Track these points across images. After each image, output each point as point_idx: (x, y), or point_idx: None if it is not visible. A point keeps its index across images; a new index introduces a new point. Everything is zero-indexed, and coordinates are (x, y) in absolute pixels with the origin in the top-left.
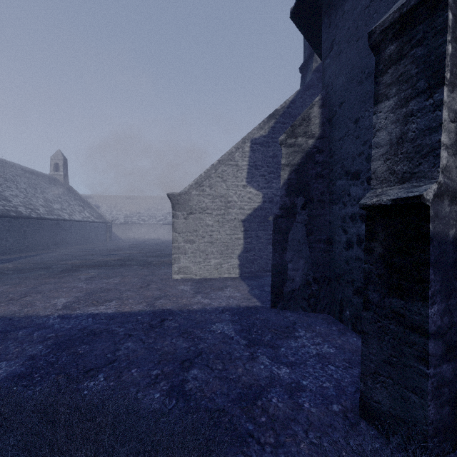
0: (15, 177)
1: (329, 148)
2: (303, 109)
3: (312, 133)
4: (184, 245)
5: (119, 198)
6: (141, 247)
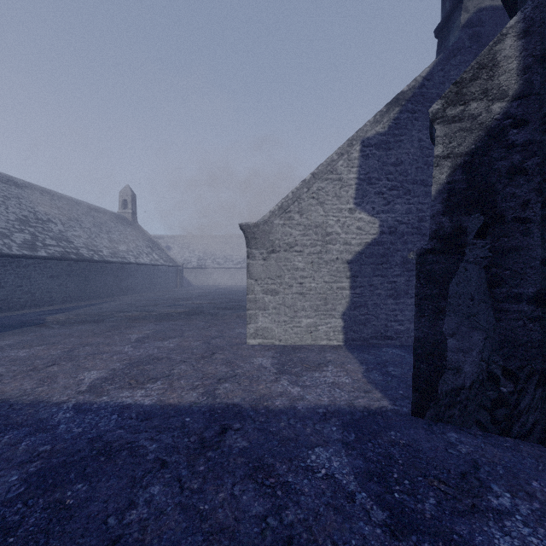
0: (80, 216)
1: (542, 114)
2: (446, 87)
3: (501, 90)
4: (263, 297)
5: (192, 237)
6: (214, 296)
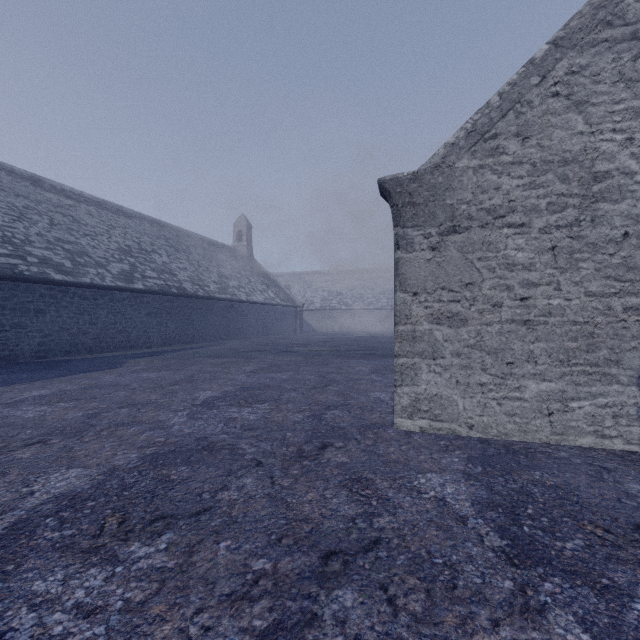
0: (189, 248)
1: None
2: None
3: None
4: (431, 329)
5: (315, 274)
6: (339, 342)
